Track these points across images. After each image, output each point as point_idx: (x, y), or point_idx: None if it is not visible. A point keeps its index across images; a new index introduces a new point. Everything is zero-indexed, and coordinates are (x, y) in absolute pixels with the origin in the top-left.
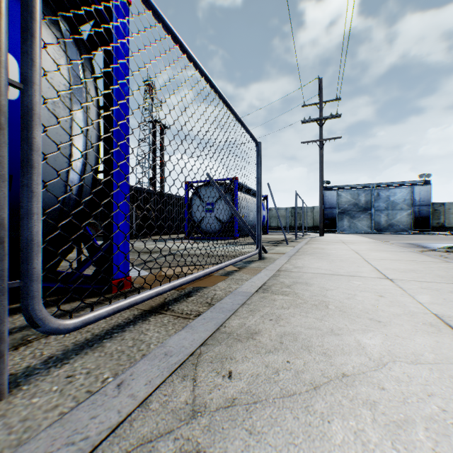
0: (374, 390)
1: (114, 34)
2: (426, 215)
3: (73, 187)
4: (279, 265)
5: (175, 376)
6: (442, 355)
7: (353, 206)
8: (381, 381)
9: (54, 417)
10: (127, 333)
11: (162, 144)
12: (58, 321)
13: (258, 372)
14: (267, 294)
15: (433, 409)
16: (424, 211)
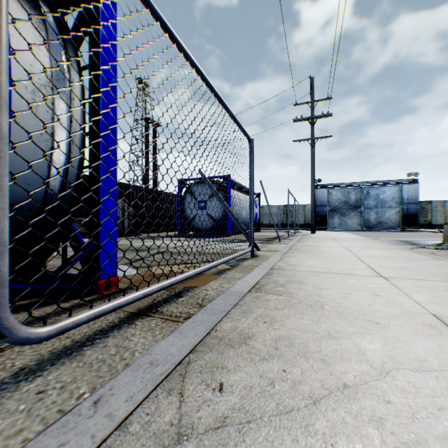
0: (379, 403)
1: (96, 15)
2: (414, 213)
3: (56, 183)
4: (272, 263)
5: (160, 390)
6: (447, 361)
7: (344, 204)
8: (385, 393)
9: (16, 446)
10: (111, 339)
11: (155, 142)
12: (29, 330)
13: (252, 384)
14: (261, 294)
15: (446, 426)
16: (412, 209)
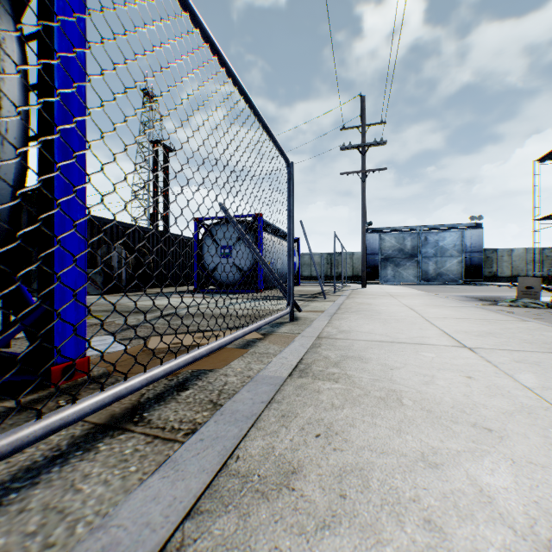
0: None
1: None
2: (478, 263)
3: None
4: (318, 329)
5: None
6: None
7: (398, 252)
8: None
9: None
10: (40, 490)
11: (166, 172)
12: None
13: None
14: (307, 380)
15: None
16: (476, 259)
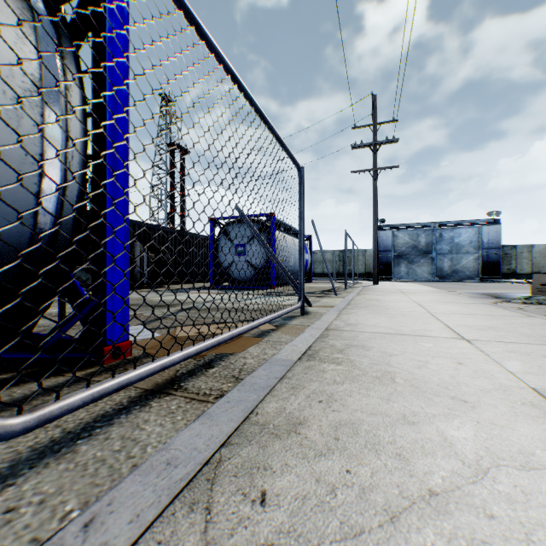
0: (479, 519)
1: None
2: (495, 260)
3: (47, 219)
4: (327, 322)
5: (178, 505)
6: None
7: (412, 249)
8: (486, 503)
9: None
10: (116, 428)
11: (182, 172)
12: None
13: (305, 492)
14: (314, 363)
15: None
16: (493, 256)
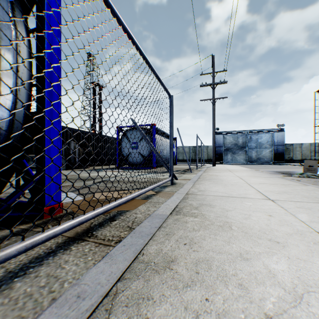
0: None
1: None
2: (281, 152)
3: (3, 124)
4: (187, 189)
5: None
6: None
7: (234, 145)
8: None
9: None
10: (44, 267)
11: (100, 100)
12: None
13: None
14: (180, 216)
15: None
16: (280, 149)
